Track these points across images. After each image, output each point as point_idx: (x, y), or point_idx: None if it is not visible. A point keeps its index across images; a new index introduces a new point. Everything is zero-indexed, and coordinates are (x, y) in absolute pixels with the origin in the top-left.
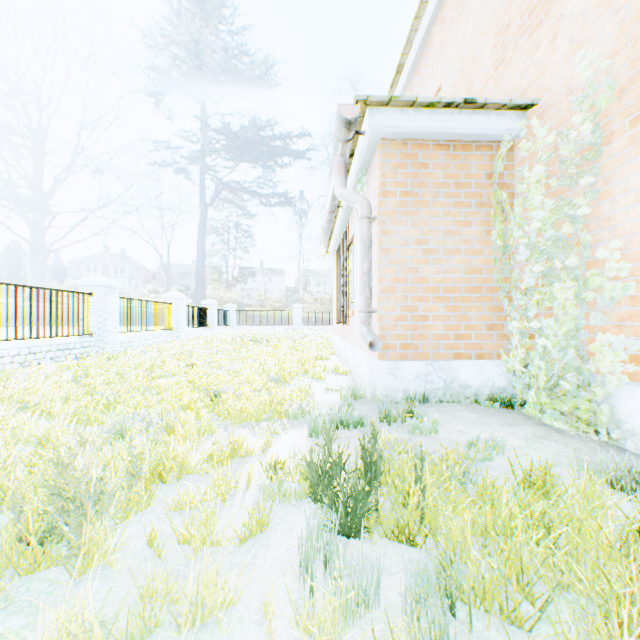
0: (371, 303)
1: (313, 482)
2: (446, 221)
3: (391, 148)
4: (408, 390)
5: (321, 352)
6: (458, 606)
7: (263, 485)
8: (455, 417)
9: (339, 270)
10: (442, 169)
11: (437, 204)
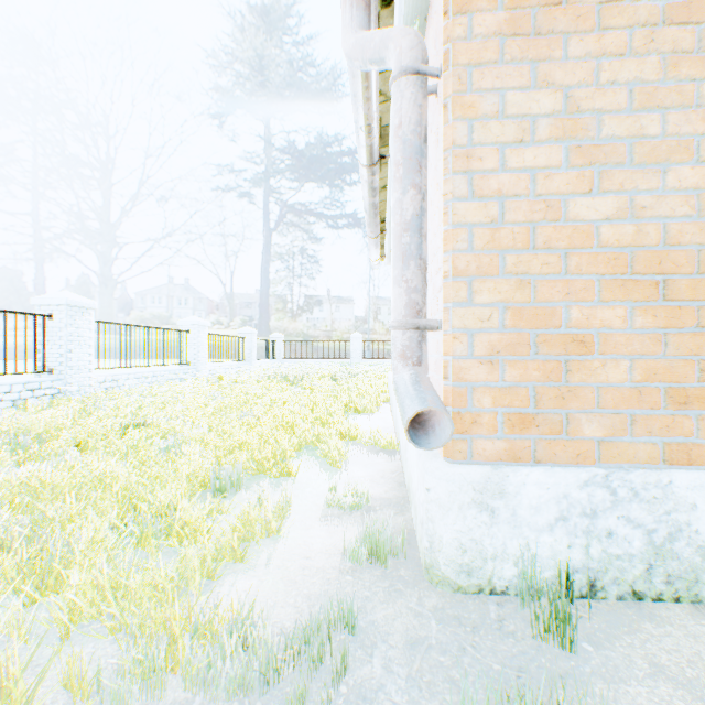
0: (425, 304)
1: None
2: (646, 62)
3: None
4: (534, 558)
5: (365, 401)
6: None
7: None
8: None
9: None
10: None
11: (618, 15)
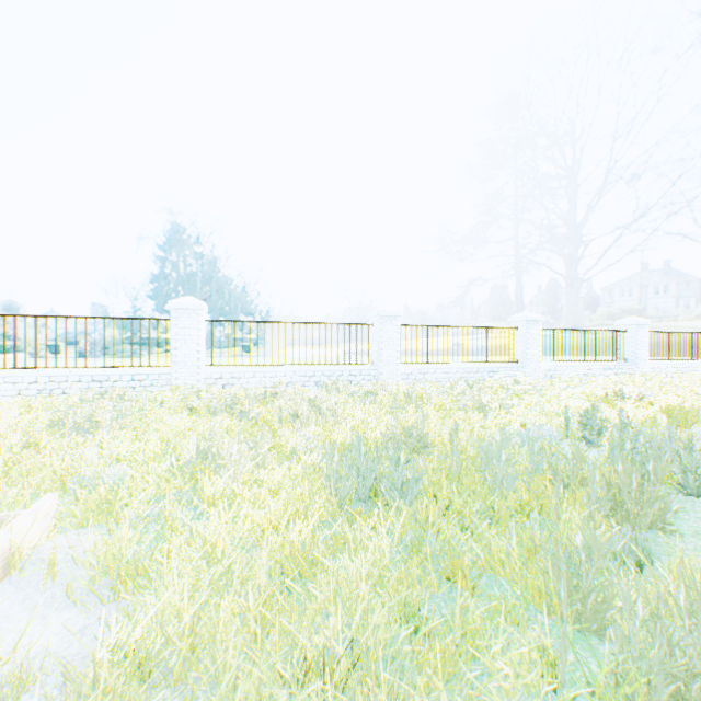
0: None
1: None
2: None
3: None
4: None
5: None
6: None
7: None
8: None
9: None
10: None
11: None
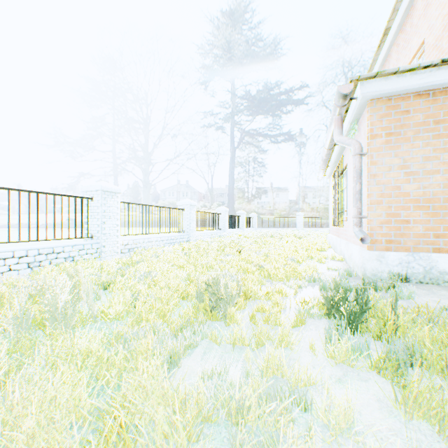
0: (361, 212)
1: (327, 308)
2: (425, 150)
3: (377, 104)
4: (391, 272)
5: (320, 246)
6: (415, 367)
7: (299, 306)
8: (432, 293)
9: (334, 188)
10: (422, 112)
11: (417, 138)
